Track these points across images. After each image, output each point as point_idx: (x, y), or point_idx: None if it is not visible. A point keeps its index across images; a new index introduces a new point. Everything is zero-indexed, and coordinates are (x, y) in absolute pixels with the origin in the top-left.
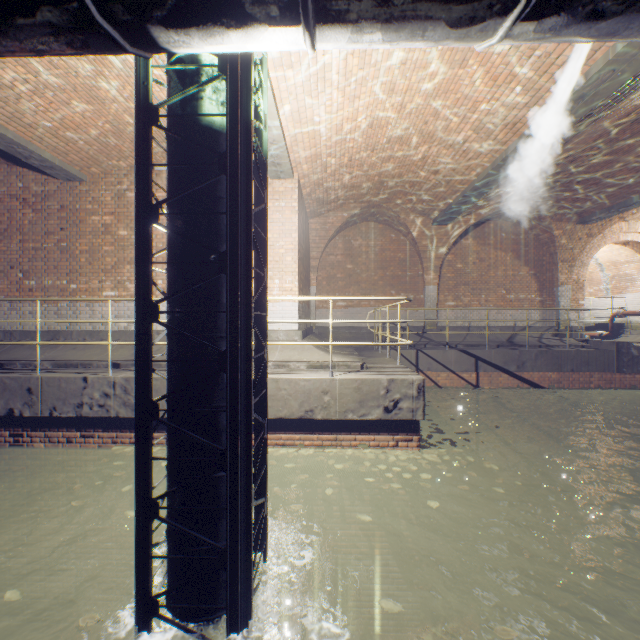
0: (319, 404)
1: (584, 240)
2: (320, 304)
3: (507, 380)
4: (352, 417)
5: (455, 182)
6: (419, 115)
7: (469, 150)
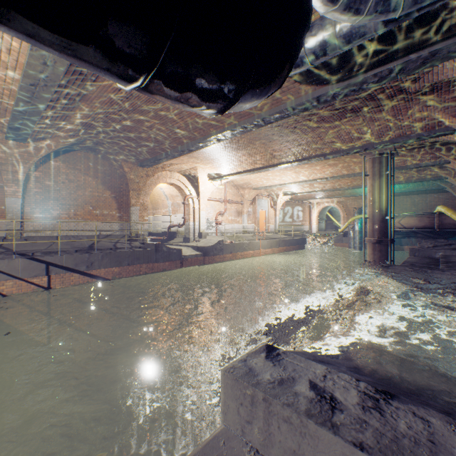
0: None
1: (146, 178)
2: None
3: (79, 278)
4: None
5: None
6: None
7: None
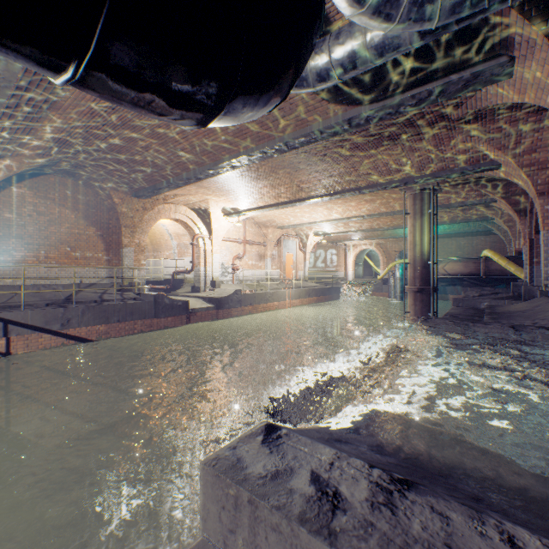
0: None
1: (142, 212)
2: None
3: (51, 340)
4: None
5: None
6: None
7: None
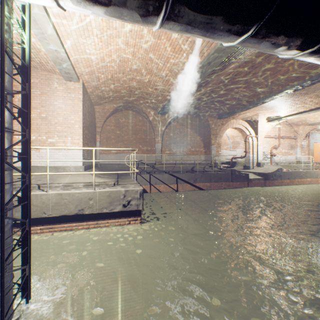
0: (87, 205)
1: (220, 126)
2: (102, 151)
3: (190, 187)
4: (106, 211)
5: (165, 95)
6: (143, 59)
7: (169, 80)
